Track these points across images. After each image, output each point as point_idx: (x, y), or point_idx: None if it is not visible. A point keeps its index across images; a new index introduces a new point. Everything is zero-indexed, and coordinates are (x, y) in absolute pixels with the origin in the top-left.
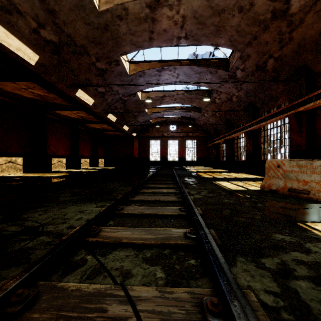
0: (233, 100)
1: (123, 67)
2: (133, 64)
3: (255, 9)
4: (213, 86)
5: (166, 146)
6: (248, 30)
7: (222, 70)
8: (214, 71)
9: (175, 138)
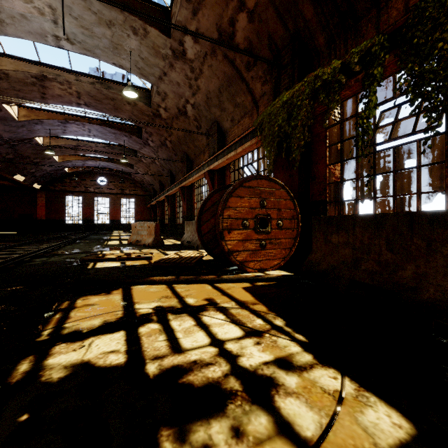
0: (157, 164)
1: (8, 113)
2: (25, 109)
3: (139, 107)
4: (134, 147)
5: (92, 205)
6: (141, 116)
7: (136, 137)
8: (129, 135)
9: (106, 195)
